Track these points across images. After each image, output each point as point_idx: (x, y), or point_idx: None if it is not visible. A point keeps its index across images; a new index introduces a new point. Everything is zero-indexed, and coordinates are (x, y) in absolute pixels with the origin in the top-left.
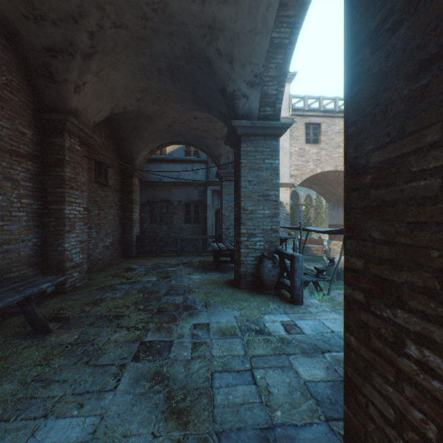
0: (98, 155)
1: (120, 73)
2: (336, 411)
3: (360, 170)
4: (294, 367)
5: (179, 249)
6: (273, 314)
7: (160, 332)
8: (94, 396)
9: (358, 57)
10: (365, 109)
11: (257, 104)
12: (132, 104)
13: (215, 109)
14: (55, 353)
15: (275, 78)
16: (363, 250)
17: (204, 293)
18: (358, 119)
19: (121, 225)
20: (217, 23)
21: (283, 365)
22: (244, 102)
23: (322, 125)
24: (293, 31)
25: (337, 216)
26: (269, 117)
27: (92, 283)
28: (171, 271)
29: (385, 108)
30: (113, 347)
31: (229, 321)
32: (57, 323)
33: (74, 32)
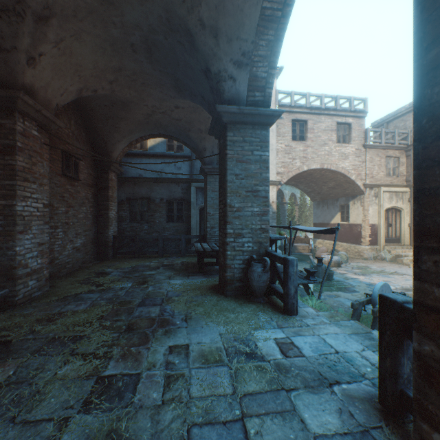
0: (66, 145)
1: (86, 46)
2: None
3: None
4: (298, 411)
5: (160, 250)
6: (265, 329)
7: (125, 361)
8: None
9: None
10: None
11: (245, 88)
12: (104, 87)
13: (198, 95)
14: None
15: (265, 58)
16: None
17: (185, 303)
18: None
19: (95, 224)
20: None
21: (283, 408)
22: (231, 84)
23: (308, 122)
24: (287, 1)
25: (322, 214)
26: (258, 103)
27: (54, 292)
28: (149, 275)
29: None
30: (58, 389)
31: (213, 341)
32: None
33: None
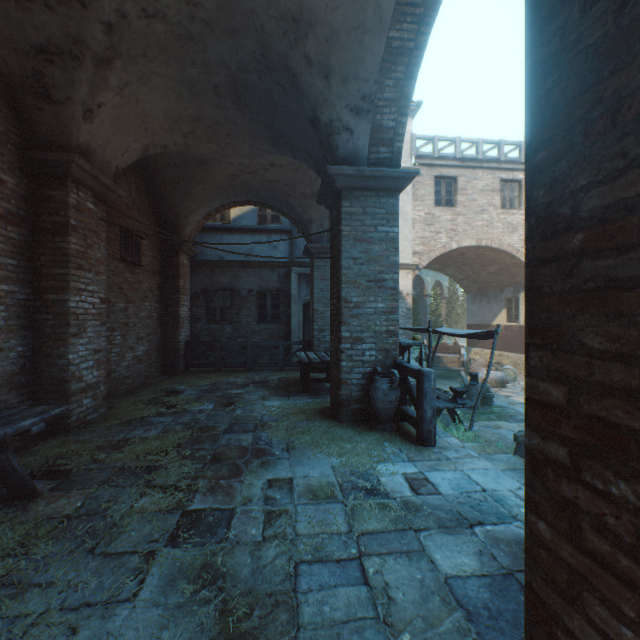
0: (125, 219)
1: (157, 91)
2: (500, 632)
3: (559, 226)
4: (428, 552)
5: (249, 361)
6: (391, 462)
7: (214, 494)
8: (97, 613)
9: (555, 24)
10: (570, 115)
11: (367, 142)
12: (176, 141)
13: (303, 150)
14: (41, 533)
15: (393, 102)
16: (567, 370)
17: (286, 429)
18: (555, 134)
19: (161, 325)
20: (304, 14)
21: (410, 548)
22: (347, 138)
23: (459, 180)
24: (421, 29)
25: (480, 312)
26: (384, 162)
27: (113, 414)
28: (236, 395)
29: (615, 105)
30: (138, 522)
31: (324, 474)
32: (50, 481)
33: (80, 22)
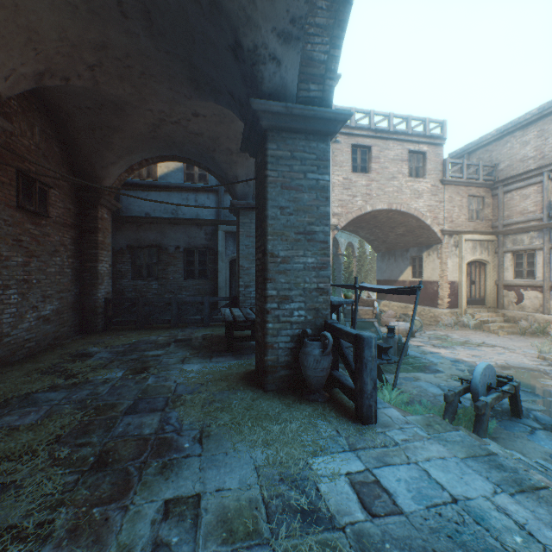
0: (25, 163)
1: None
2: None
3: None
4: None
5: (174, 318)
6: (329, 455)
7: (74, 545)
8: None
9: None
10: None
11: (295, 77)
12: (80, 73)
13: (225, 92)
14: None
15: (325, 30)
16: None
17: (202, 405)
18: None
19: (77, 281)
20: None
21: None
22: (273, 69)
23: (373, 149)
24: None
25: (388, 269)
26: (314, 101)
27: None
28: (153, 357)
29: None
30: None
31: (244, 484)
32: None
33: None
